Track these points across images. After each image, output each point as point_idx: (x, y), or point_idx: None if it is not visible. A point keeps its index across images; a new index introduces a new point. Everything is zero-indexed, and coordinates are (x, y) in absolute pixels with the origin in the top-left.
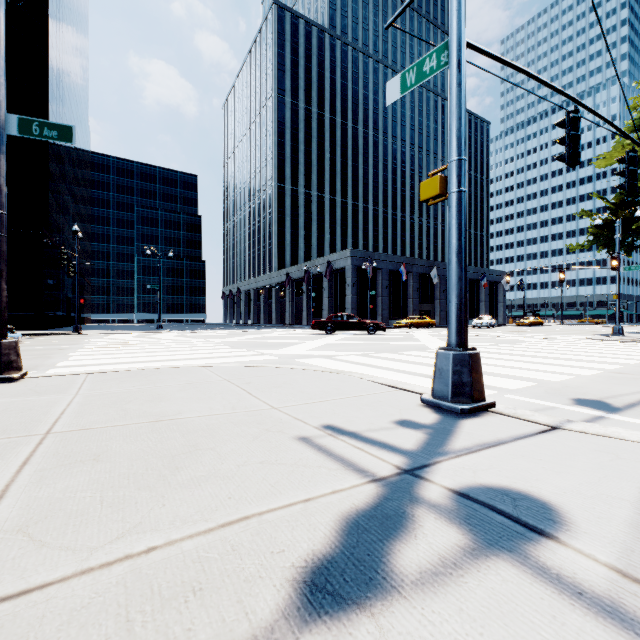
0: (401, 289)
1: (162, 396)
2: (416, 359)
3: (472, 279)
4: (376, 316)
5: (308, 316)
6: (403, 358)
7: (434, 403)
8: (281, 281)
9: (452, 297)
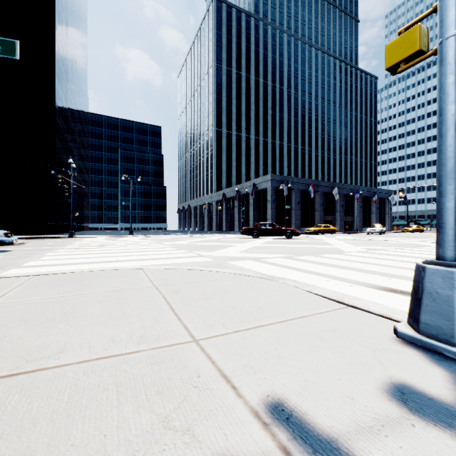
0: (309, 204)
1: (72, 311)
2: (340, 262)
3: (365, 196)
4: (290, 225)
5: (239, 225)
6: (327, 261)
7: (424, 343)
8: (219, 199)
9: (450, 188)
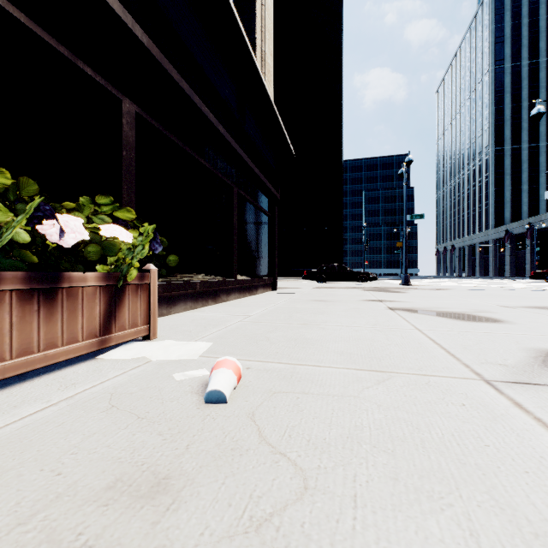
0: None
1: None
2: None
3: None
4: None
5: (532, 269)
6: None
7: None
8: (499, 237)
9: None
